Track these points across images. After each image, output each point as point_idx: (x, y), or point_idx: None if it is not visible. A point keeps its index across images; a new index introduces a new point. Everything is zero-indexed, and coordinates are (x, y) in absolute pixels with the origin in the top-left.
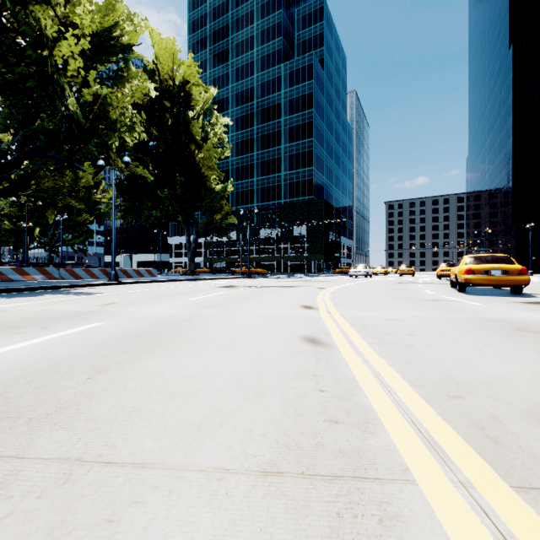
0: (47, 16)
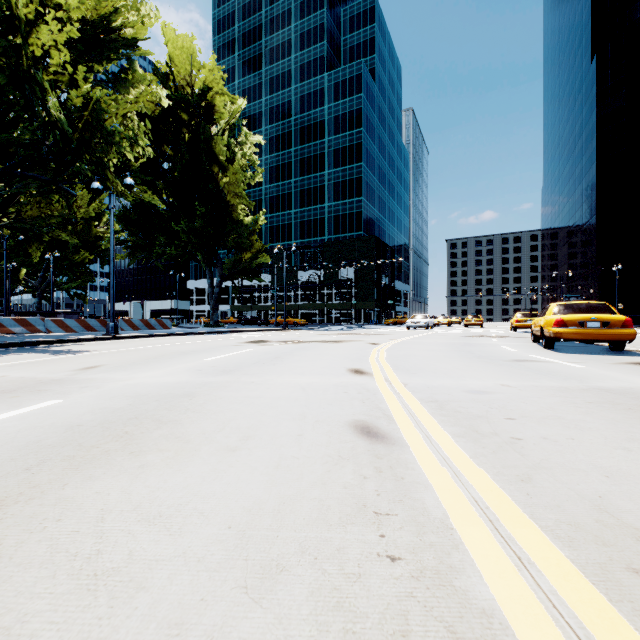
0: None
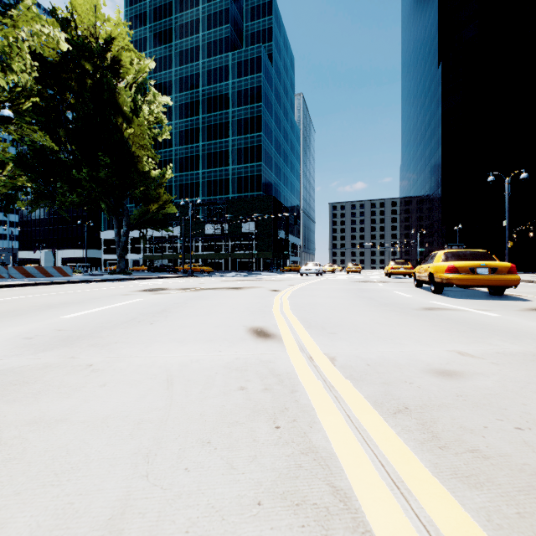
0: None
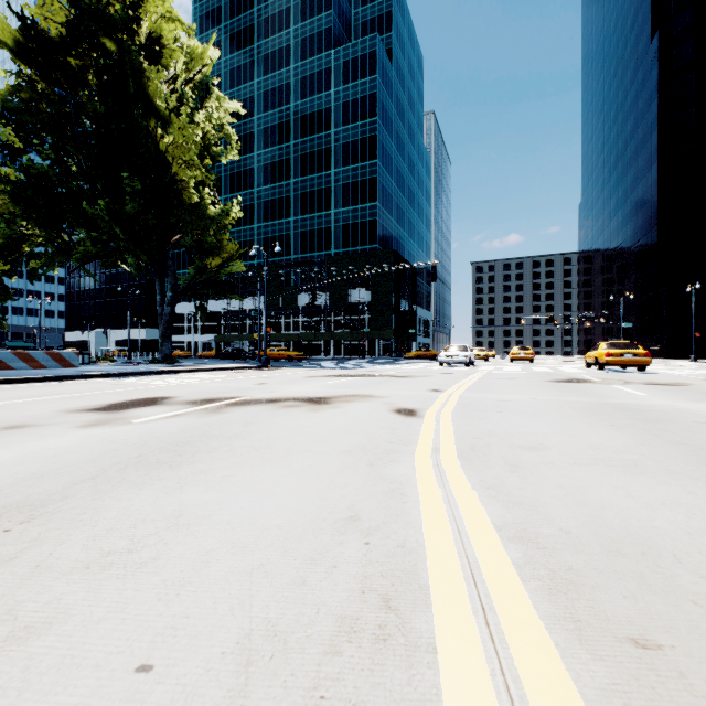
0: None
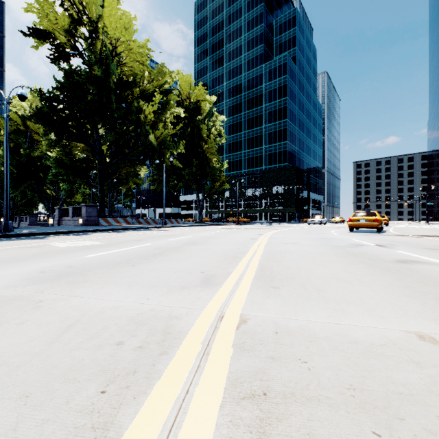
0: (135, 91)
